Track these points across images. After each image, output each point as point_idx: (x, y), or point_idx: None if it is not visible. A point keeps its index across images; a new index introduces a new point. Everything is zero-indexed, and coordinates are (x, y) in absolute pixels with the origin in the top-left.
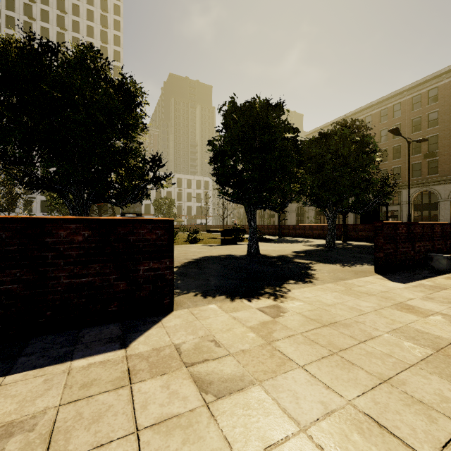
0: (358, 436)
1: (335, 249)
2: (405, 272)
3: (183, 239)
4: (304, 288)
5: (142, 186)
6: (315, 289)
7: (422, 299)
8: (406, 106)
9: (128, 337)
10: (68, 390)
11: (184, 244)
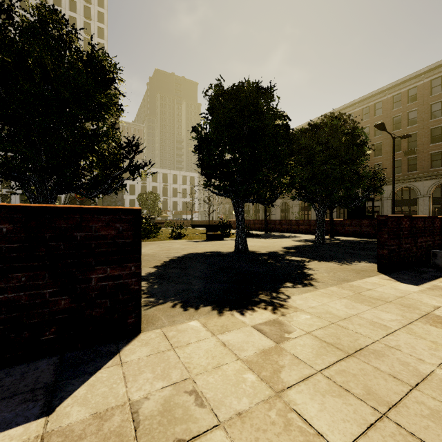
0: None
1: (325, 245)
2: (410, 270)
3: (167, 235)
4: (305, 293)
5: (116, 174)
6: (319, 294)
7: None
8: (387, 105)
9: (61, 387)
10: None
11: (168, 239)
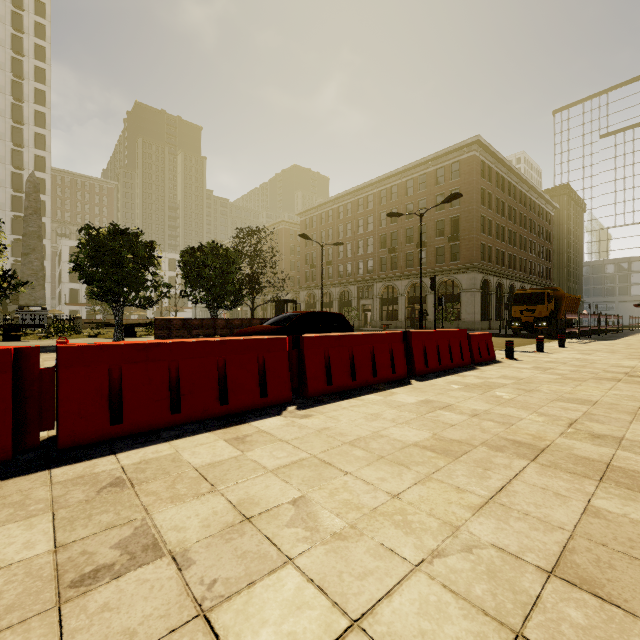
0: None
1: None
2: None
3: (90, 334)
4: None
5: None
6: None
7: None
8: (376, 199)
9: None
10: None
11: (81, 338)
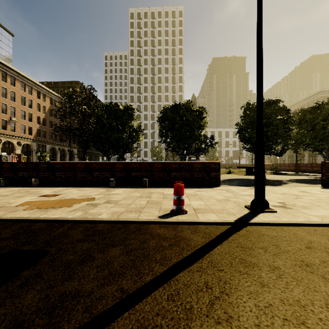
0: (251, 195)
1: None
2: None
3: (223, 172)
4: (270, 187)
5: (206, 148)
6: (274, 187)
7: (317, 191)
8: None
9: (210, 188)
10: (204, 190)
11: (223, 174)
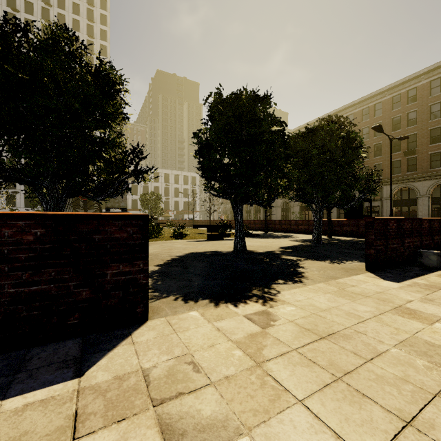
0: None
1: (322, 245)
2: (396, 269)
3: (169, 235)
4: (294, 289)
5: (122, 179)
6: (306, 290)
7: (421, 301)
8: (386, 106)
9: (87, 359)
10: None
11: (170, 239)
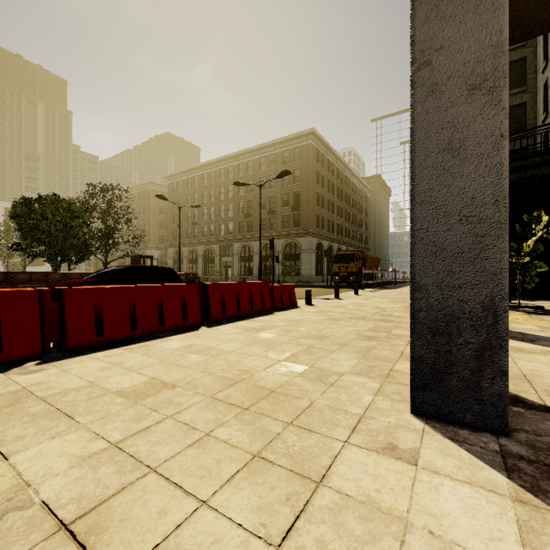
0: None
1: None
2: None
3: None
4: None
5: None
6: None
7: None
8: (236, 170)
9: None
10: None
11: None
